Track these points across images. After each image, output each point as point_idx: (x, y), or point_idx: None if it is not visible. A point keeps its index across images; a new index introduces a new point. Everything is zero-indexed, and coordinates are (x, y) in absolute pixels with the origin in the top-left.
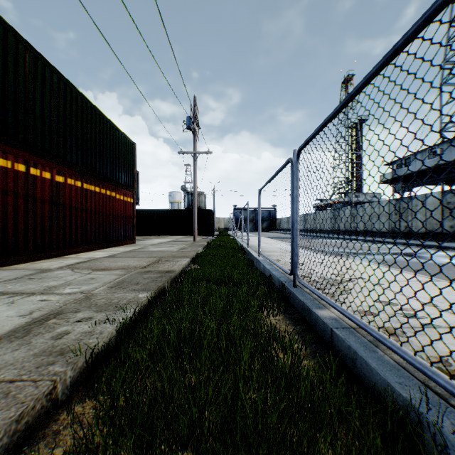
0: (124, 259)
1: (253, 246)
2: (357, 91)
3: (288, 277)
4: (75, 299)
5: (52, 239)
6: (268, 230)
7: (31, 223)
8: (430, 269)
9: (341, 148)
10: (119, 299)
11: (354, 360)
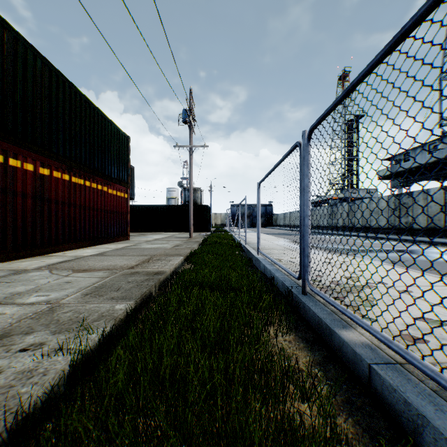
0: (112, 258)
1: (251, 243)
2: (415, 22)
3: (294, 281)
4: (34, 312)
5: (36, 236)
6: (264, 226)
7: (10, 219)
8: (446, 269)
9: (382, 113)
10: (89, 312)
11: (418, 426)
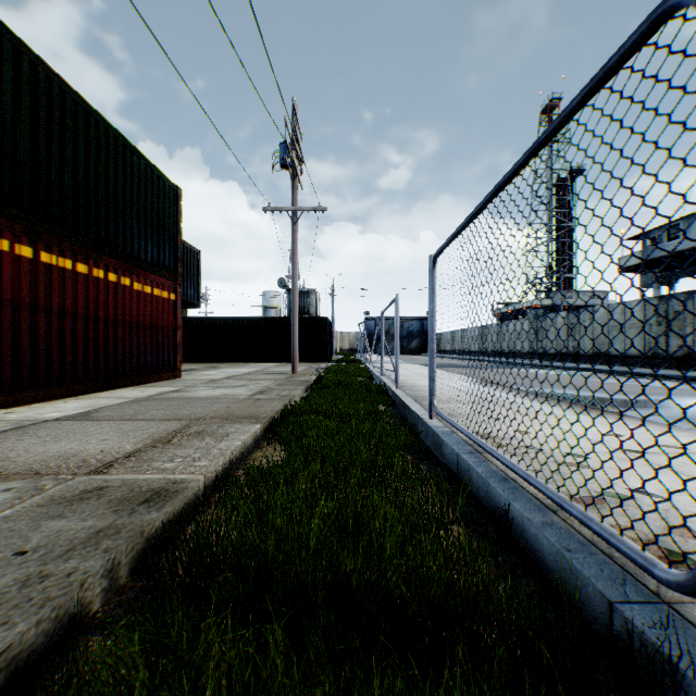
0: (94, 428)
1: (406, 385)
2: None
3: (600, 549)
4: None
5: None
6: (420, 353)
7: None
8: None
9: None
10: None
11: None
